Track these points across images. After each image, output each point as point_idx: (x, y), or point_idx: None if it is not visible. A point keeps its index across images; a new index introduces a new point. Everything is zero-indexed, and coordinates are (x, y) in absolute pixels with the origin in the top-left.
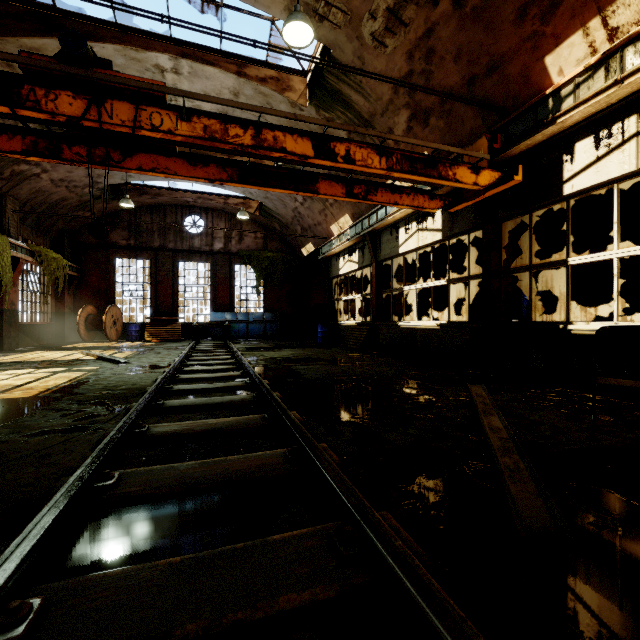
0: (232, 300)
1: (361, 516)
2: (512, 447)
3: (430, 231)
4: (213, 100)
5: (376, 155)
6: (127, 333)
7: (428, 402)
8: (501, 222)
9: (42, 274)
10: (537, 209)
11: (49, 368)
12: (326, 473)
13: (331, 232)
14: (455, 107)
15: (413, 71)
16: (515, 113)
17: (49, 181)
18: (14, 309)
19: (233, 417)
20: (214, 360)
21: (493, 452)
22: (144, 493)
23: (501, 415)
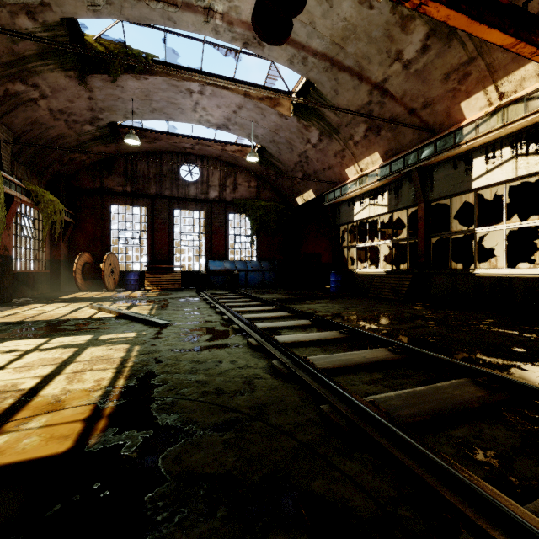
0: (226, 249)
1: None
2: None
3: None
4: None
5: None
6: (126, 282)
7: None
8: None
9: (37, 219)
10: None
11: (64, 336)
12: None
13: (345, 176)
14: None
15: None
16: None
17: (47, 111)
18: (7, 255)
19: None
20: (272, 318)
21: None
22: None
23: None
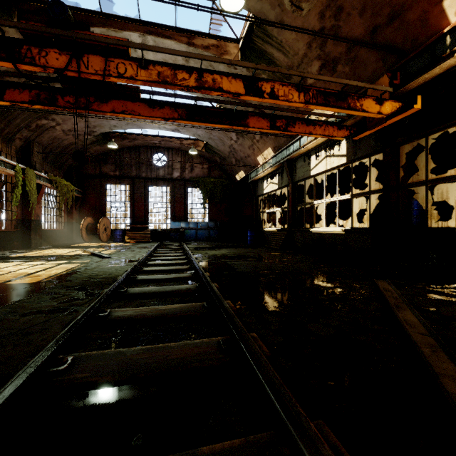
0: (186, 213)
1: (298, 435)
2: (436, 345)
3: (336, 157)
4: (165, 51)
5: (296, 91)
6: (114, 236)
7: (341, 294)
8: (399, 146)
9: (58, 196)
10: (433, 133)
11: (56, 261)
12: (257, 371)
13: (257, 162)
14: (359, 54)
15: (324, 28)
16: (414, 53)
17: (61, 131)
18: (39, 220)
19: (178, 304)
20: (171, 256)
21: (419, 350)
22: (89, 380)
23: (414, 310)
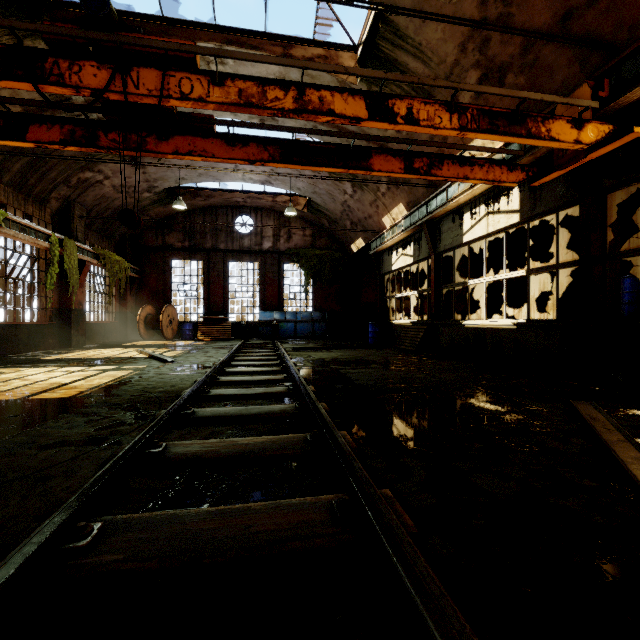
0: (280, 299)
1: None
2: None
3: (504, 213)
4: (248, 57)
5: (445, 112)
6: (181, 332)
7: (521, 424)
8: (606, 193)
9: (107, 276)
10: None
11: (101, 366)
12: (400, 567)
13: (383, 225)
14: (541, 56)
15: (486, 19)
16: (633, 46)
17: (111, 187)
18: (81, 309)
19: (268, 436)
20: (259, 361)
21: None
22: (122, 568)
23: None
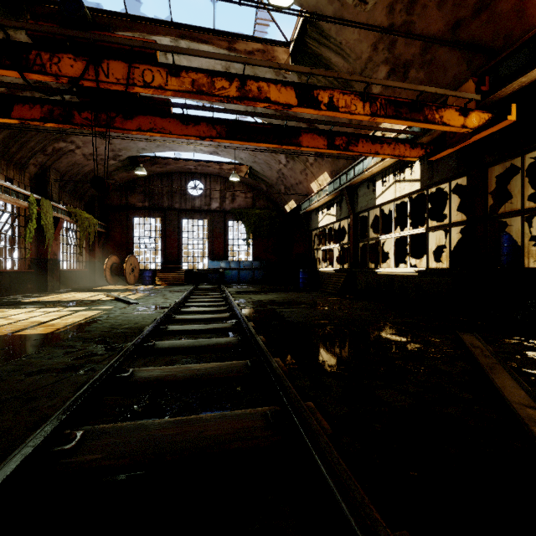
0: (226, 251)
1: None
2: None
3: (408, 182)
4: (200, 54)
5: (359, 101)
6: (142, 278)
7: (418, 351)
8: (487, 167)
9: (78, 231)
10: (531, 150)
11: (74, 307)
12: (317, 457)
13: (311, 189)
14: (437, 56)
15: (393, 25)
16: (507, 51)
17: (82, 155)
18: (56, 258)
19: (216, 363)
20: (208, 302)
21: (528, 430)
22: (101, 464)
23: (514, 373)
